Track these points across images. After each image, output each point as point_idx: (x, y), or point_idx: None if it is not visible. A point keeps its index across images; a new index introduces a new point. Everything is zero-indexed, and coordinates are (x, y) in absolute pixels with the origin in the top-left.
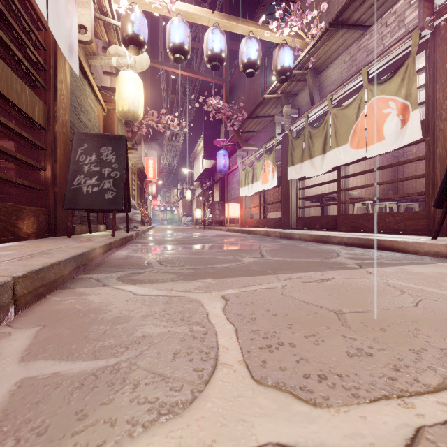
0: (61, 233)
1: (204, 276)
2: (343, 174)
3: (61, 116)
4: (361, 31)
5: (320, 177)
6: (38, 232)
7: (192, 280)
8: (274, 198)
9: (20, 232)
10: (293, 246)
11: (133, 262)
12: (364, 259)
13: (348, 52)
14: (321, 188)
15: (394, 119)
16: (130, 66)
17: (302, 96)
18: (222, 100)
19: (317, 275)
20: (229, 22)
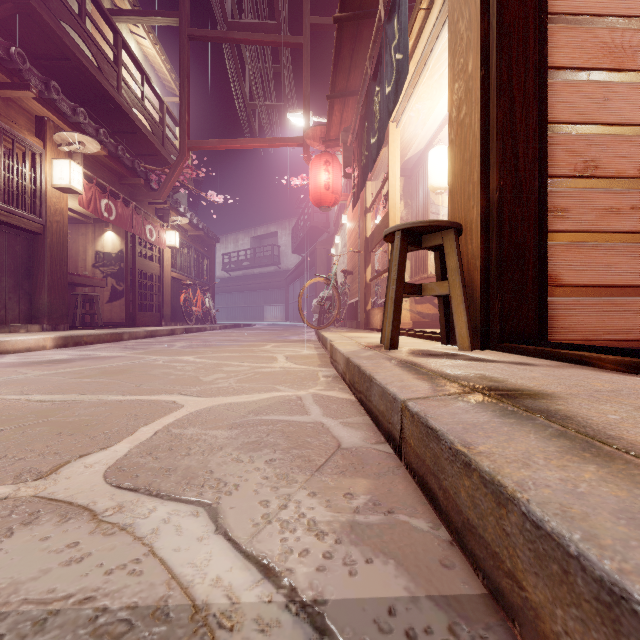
0: None
1: None
2: None
3: None
4: None
5: None
6: None
7: None
8: None
9: None
10: None
11: None
12: None
13: None
14: None
15: None
16: None
17: None
18: None
19: None
20: None
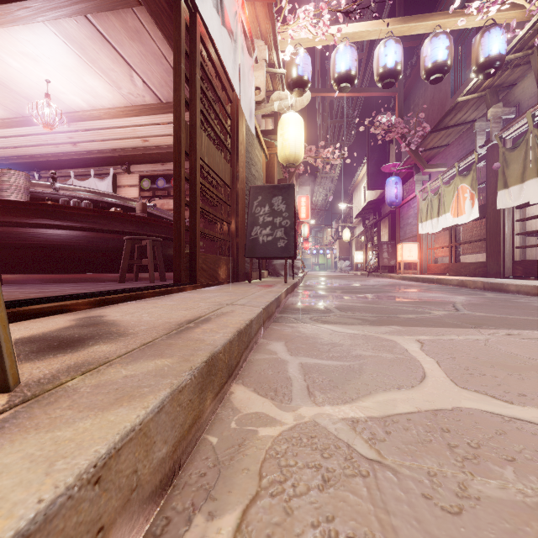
0: (241, 279)
1: (390, 324)
2: None
3: (240, 174)
4: None
5: None
6: (228, 278)
7: (379, 325)
8: (473, 234)
9: (219, 277)
10: (505, 300)
11: (312, 307)
12: None
13: None
14: None
15: None
16: (291, 106)
17: (523, 86)
18: (393, 114)
19: (537, 334)
20: (406, 25)
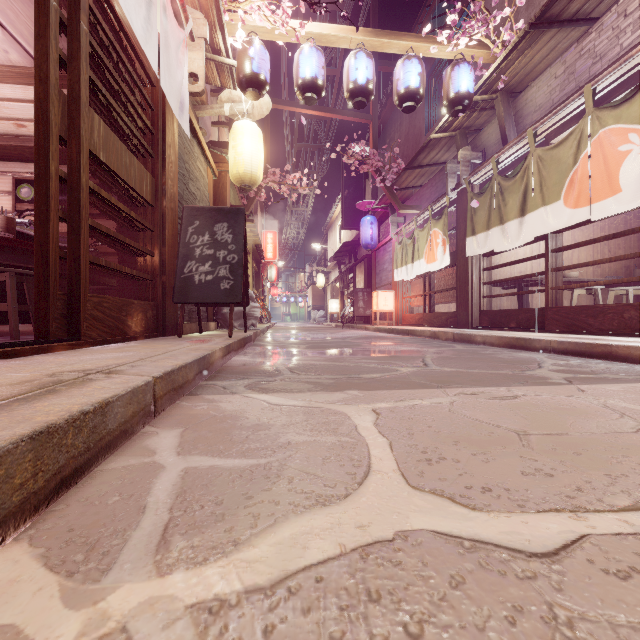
0: (170, 332)
1: (348, 388)
2: (554, 247)
3: (169, 188)
4: (583, 27)
5: (517, 250)
6: (146, 331)
7: (334, 391)
8: (445, 282)
9: (129, 330)
10: (473, 352)
11: (258, 368)
12: (579, 372)
13: (561, 61)
14: (519, 268)
15: (638, 159)
16: (246, 113)
17: (489, 132)
18: (368, 145)
19: (501, 391)
20: (379, 40)
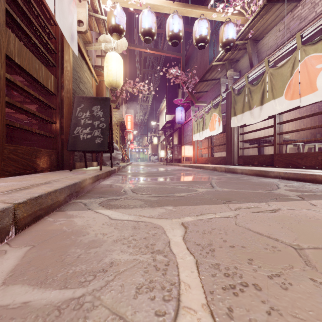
0: (66, 168)
1: (166, 204)
2: (279, 121)
3: (66, 85)
4: (294, 3)
5: (257, 124)
6: (51, 167)
7: (156, 207)
8: (219, 141)
9: (38, 167)
10: (237, 178)
11: (113, 190)
12: (303, 191)
13: (282, 22)
14: (258, 133)
15: None
16: (114, 48)
17: (243, 62)
18: (180, 69)
19: (264, 206)
20: (185, 9)
